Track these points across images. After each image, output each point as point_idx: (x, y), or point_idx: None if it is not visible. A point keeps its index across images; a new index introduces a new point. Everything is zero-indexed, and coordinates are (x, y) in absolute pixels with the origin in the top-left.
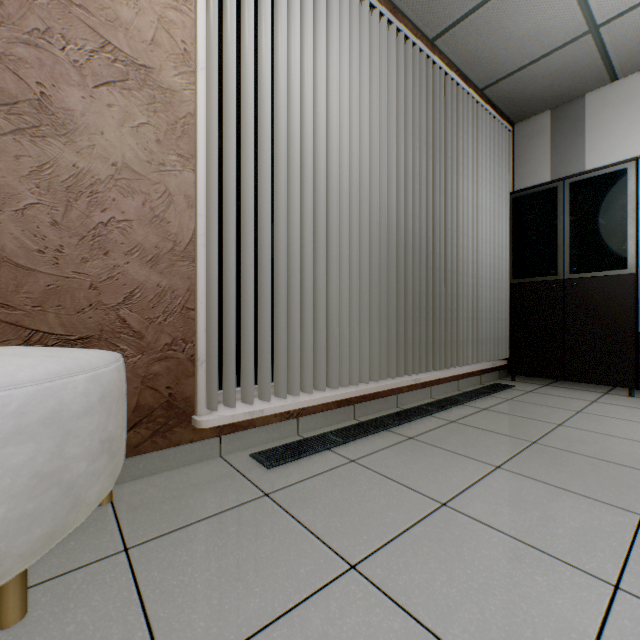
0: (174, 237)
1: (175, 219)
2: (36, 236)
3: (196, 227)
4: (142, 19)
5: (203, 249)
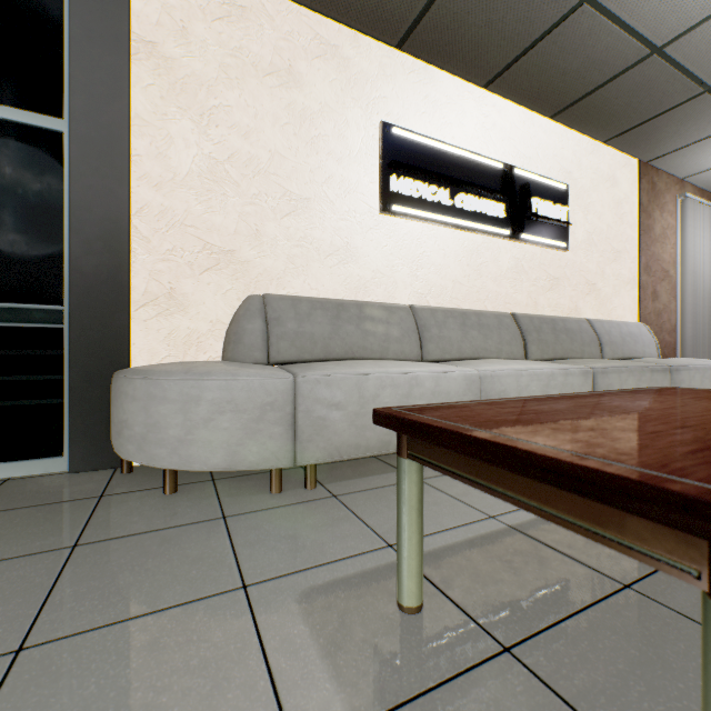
0: (671, 325)
1: (671, 319)
2: (653, 329)
3: (676, 321)
4: (666, 256)
5: (678, 328)
